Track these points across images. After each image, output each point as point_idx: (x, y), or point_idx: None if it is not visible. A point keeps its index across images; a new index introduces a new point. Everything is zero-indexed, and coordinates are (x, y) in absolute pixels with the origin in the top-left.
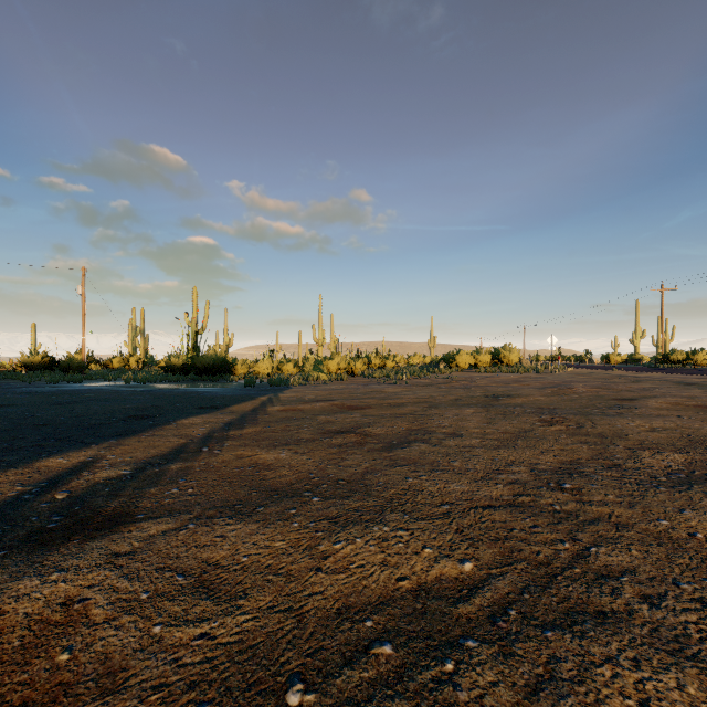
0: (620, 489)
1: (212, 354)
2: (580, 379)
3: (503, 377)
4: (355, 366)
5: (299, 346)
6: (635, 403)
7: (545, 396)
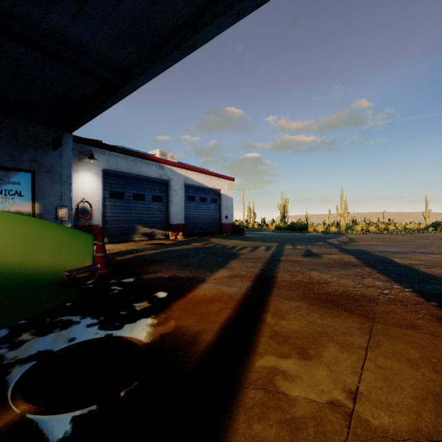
0: None
1: (300, 222)
2: None
3: None
4: (369, 228)
5: (329, 217)
6: None
7: None
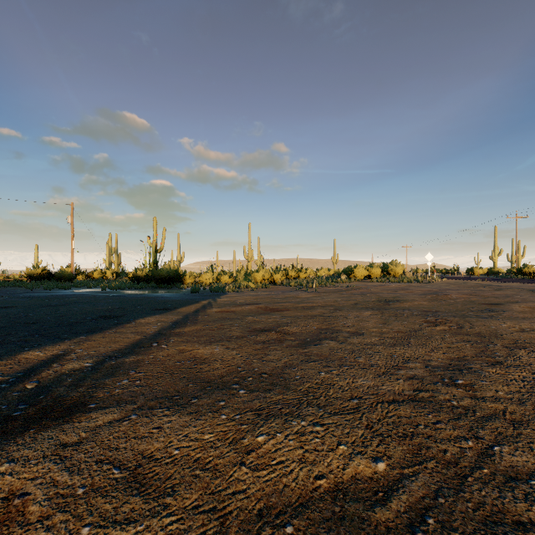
0: (508, 386)
1: (167, 267)
2: (453, 287)
3: (391, 285)
4: (276, 277)
5: (234, 262)
6: (502, 307)
7: (426, 301)
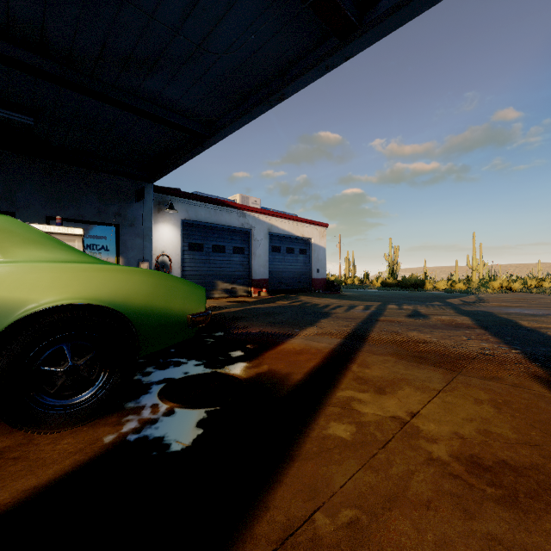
0: None
1: (415, 277)
2: None
3: None
4: (512, 285)
5: (456, 271)
6: None
7: None
